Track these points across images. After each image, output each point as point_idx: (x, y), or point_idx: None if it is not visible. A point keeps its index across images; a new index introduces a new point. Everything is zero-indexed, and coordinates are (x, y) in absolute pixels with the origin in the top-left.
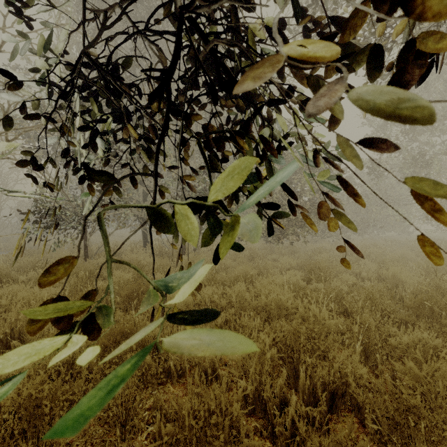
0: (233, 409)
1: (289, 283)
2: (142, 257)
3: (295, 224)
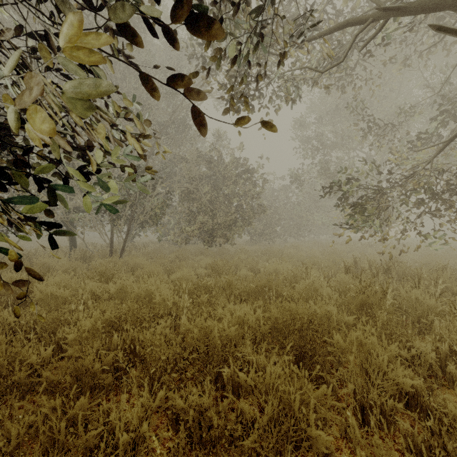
0: (32, 360)
1: (184, 279)
2: (52, 260)
3: (224, 228)
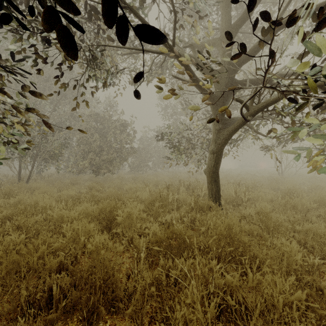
0: None
1: (68, 195)
2: None
3: (107, 163)
